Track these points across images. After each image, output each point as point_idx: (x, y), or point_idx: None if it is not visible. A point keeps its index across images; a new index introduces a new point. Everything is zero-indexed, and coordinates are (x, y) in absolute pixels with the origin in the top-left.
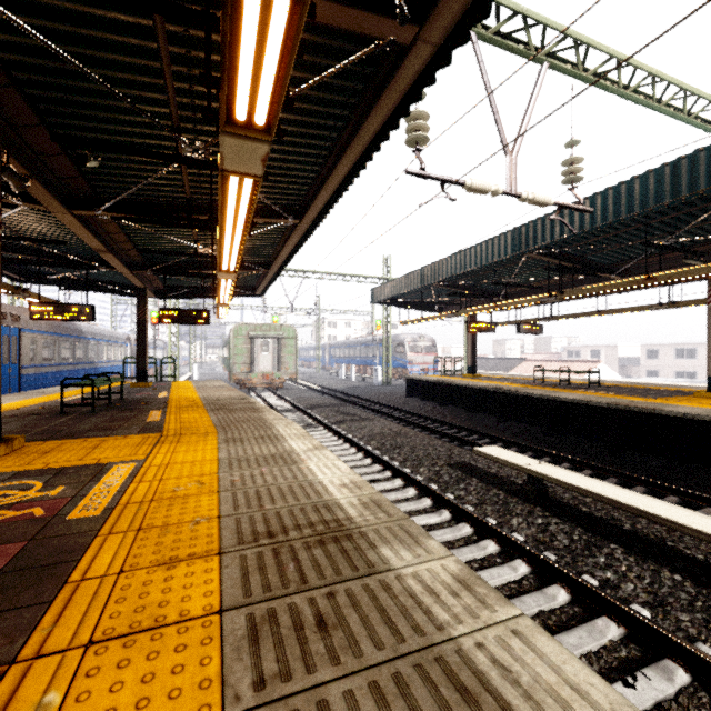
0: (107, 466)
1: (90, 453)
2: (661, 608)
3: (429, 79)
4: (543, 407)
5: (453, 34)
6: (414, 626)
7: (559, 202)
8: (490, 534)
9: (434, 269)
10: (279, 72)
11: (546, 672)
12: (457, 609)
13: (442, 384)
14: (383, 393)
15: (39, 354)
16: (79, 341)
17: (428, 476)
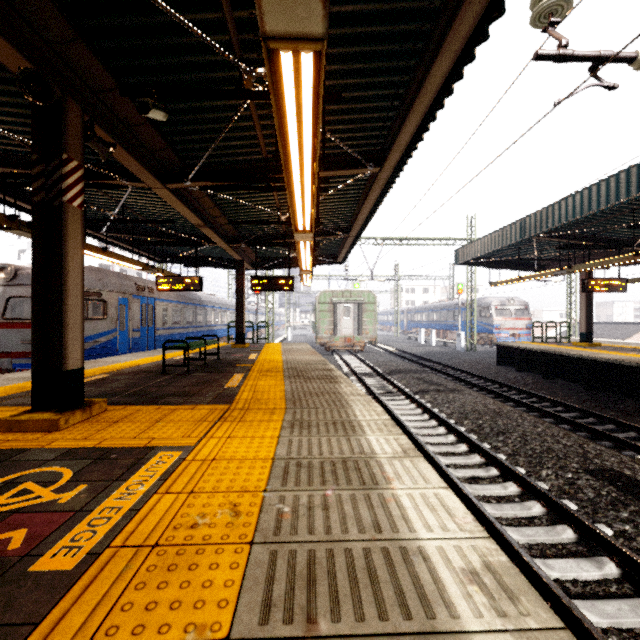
0: (151, 452)
1: (149, 428)
2: None
3: None
4: None
5: None
6: None
7: None
8: None
9: (541, 217)
10: None
11: None
12: None
13: (548, 354)
14: (469, 360)
15: (169, 319)
16: (199, 308)
17: (556, 484)
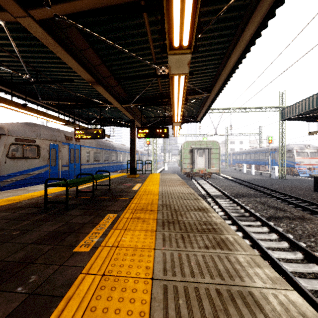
0: None
1: None
2: None
3: None
4: None
5: None
6: None
7: None
8: None
9: None
10: None
11: None
12: None
13: None
14: (287, 186)
15: (91, 158)
16: (113, 152)
17: None
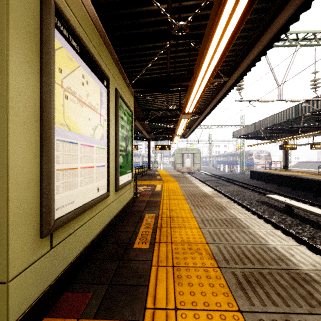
0: (155, 185)
1: (150, 183)
2: (312, 238)
3: (235, 85)
4: (313, 184)
5: (239, 77)
6: (216, 203)
7: (305, 99)
8: (262, 218)
9: (260, 123)
10: (194, 105)
11: (234, 207)
12: (224, 203)
13: (266, 173)
14: (239, 177)
15: None
16: None
17: (247, 203)
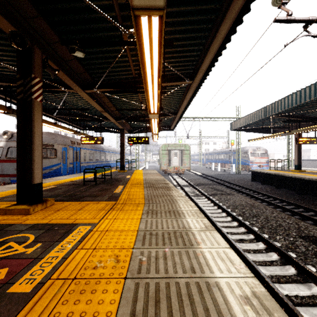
0: (75, 226)
1: (75, 213)
2: None
3: None
4: None
5: None
6: None
7: None
8: None
9: (274, 106)
10: None
11: None
12: None
13: (278, 176)
14: (237, 179)
15: (87, 158)
16: (102, 152)
17: (284, 243)
